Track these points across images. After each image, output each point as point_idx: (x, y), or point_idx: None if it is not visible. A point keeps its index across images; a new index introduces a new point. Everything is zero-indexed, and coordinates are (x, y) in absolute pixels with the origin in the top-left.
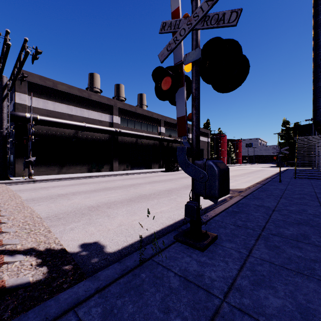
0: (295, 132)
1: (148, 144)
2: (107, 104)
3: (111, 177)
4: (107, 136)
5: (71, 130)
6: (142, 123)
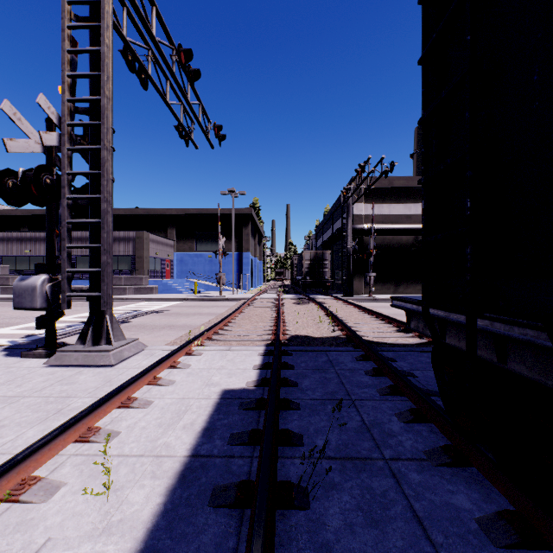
0: None
1: None
2: None
3: None
4: None
5: (409, 236)
6: None
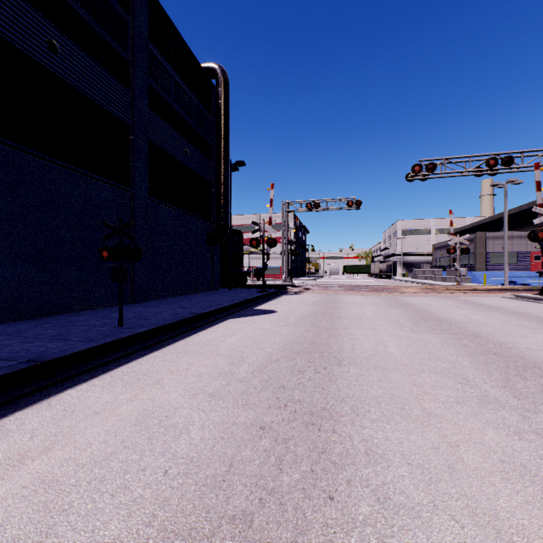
0: None
1: None
2: None
3: None
4: None
5: None
6: None
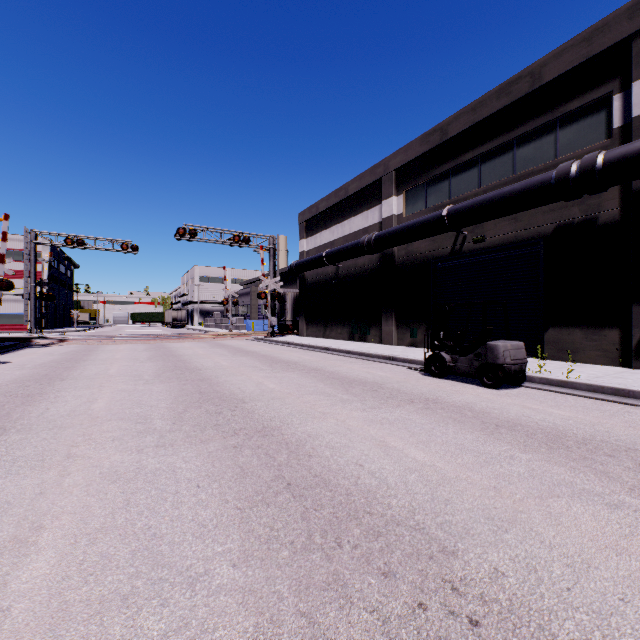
0: None
1: (520, 237)
2: (371, 183)
3: (280, 348)
4: (376, 258)
5: (333, 267)
6: (487, 158)
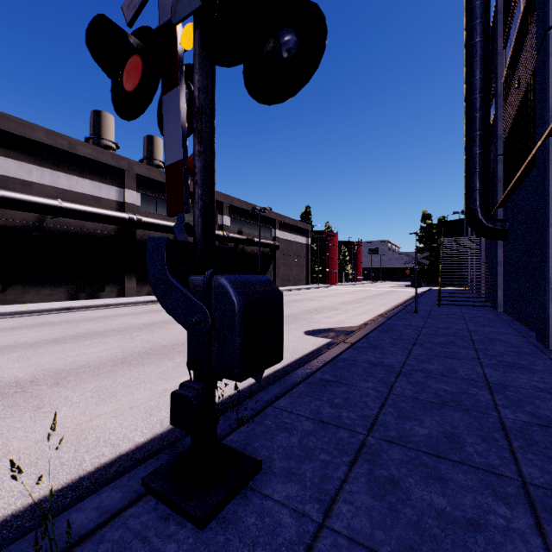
0: (439, 232)
1: None
2: (113, 165)
3: (114, 309)
4: (112, 228)
5: (29, 214)
6: None
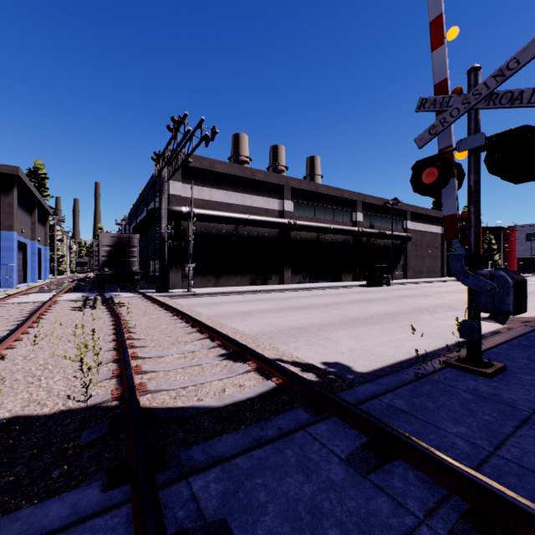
0: None
1: (336, 242)
2: (276, 183)
3: (286, 293)
4: (275, 231)
5: (230, 226)
6: (326, 209)
